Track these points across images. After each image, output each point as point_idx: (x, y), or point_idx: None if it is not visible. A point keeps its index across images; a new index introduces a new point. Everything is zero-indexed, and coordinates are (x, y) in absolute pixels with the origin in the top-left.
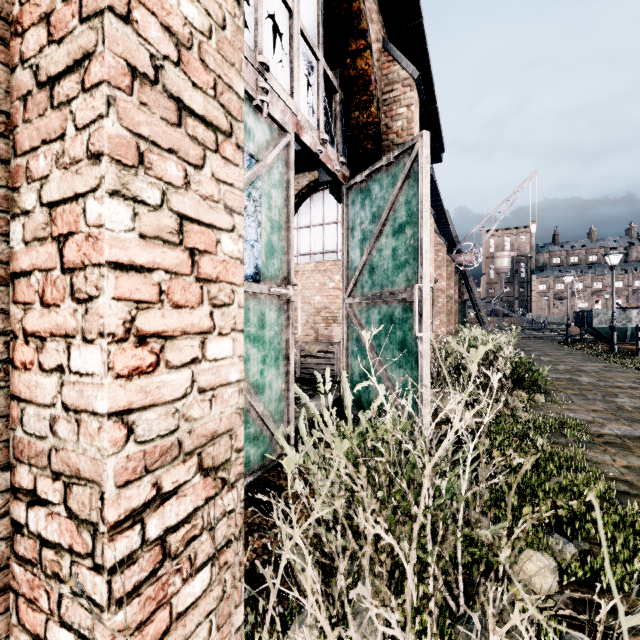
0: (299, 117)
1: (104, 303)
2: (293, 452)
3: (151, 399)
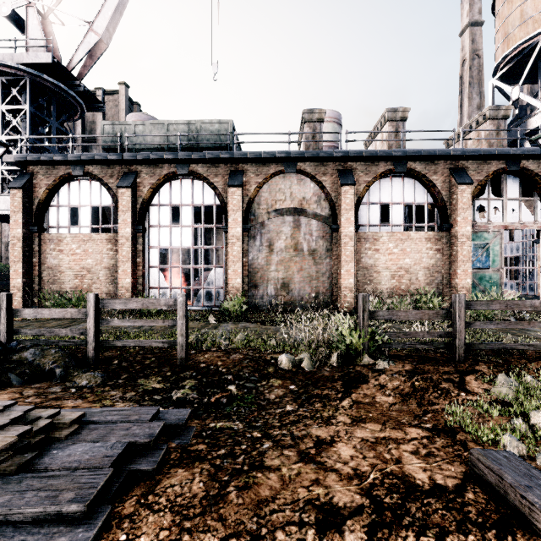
0: (506, 224)
1: (458, 277)
2: (483, 296)
3: (461, 283)
